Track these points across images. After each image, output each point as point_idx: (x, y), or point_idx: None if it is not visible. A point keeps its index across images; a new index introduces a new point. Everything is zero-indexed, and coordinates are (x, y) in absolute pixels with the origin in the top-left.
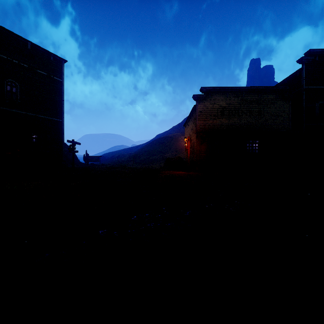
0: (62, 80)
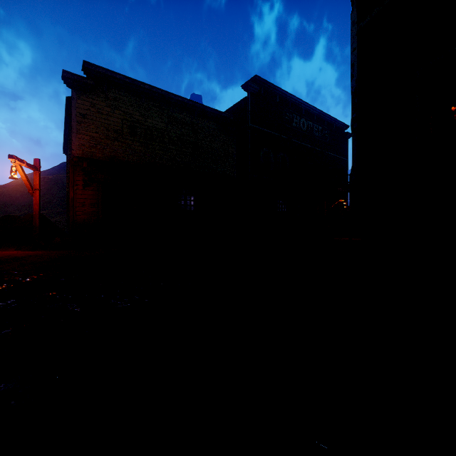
0: None
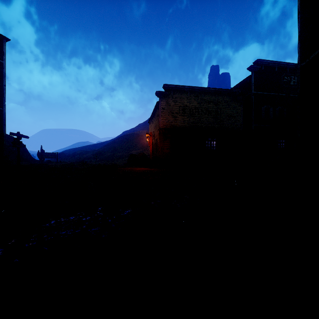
0: (3, 61)
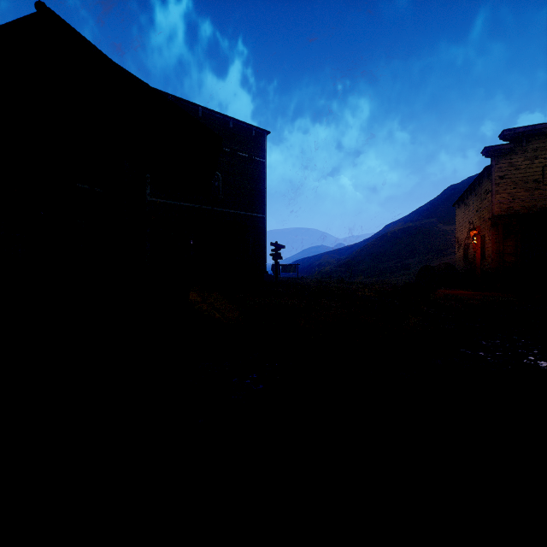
0: (264, 160)
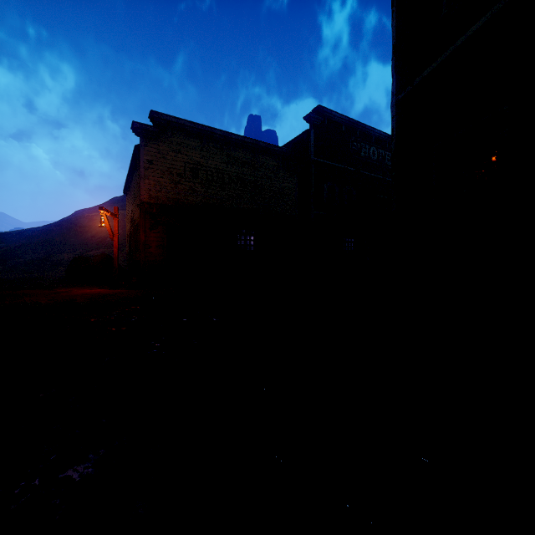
0: None
